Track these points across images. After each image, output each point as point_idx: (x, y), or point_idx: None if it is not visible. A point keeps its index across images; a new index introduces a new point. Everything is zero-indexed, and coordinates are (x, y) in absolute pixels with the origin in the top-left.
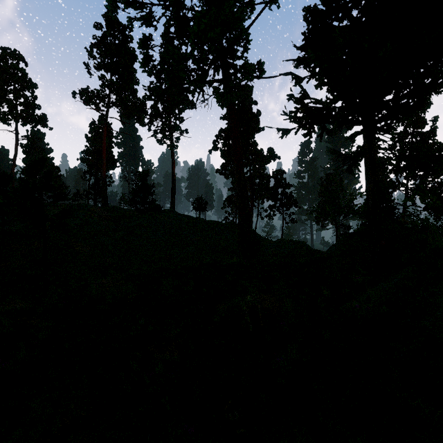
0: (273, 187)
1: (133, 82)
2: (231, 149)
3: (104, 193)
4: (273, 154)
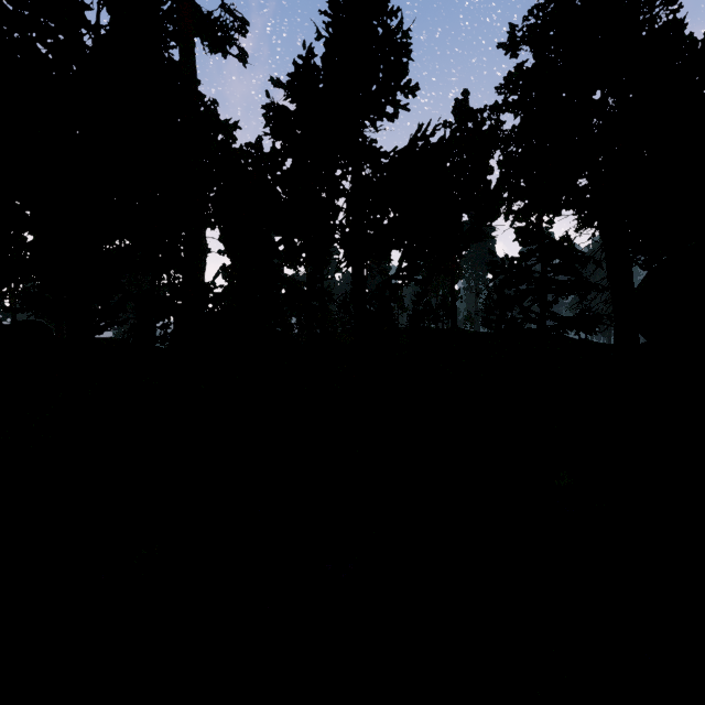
0: None
1: (486, 174)
2: None
3: (453, 313)
4: None
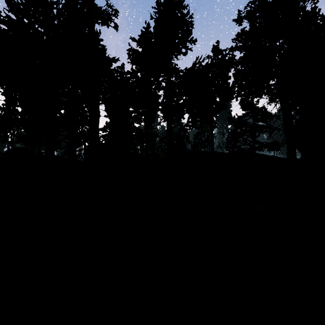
0: None
1: (227, 79)
2: None
3: (212, 143)
4: None
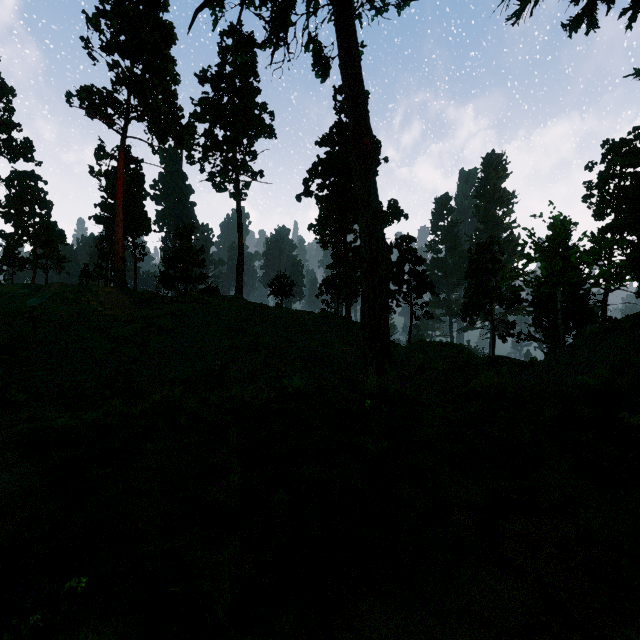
0: (398, 261)
1: (168, 75)
2: (333, 194)
3: (120, 264)
4: (398, 210)
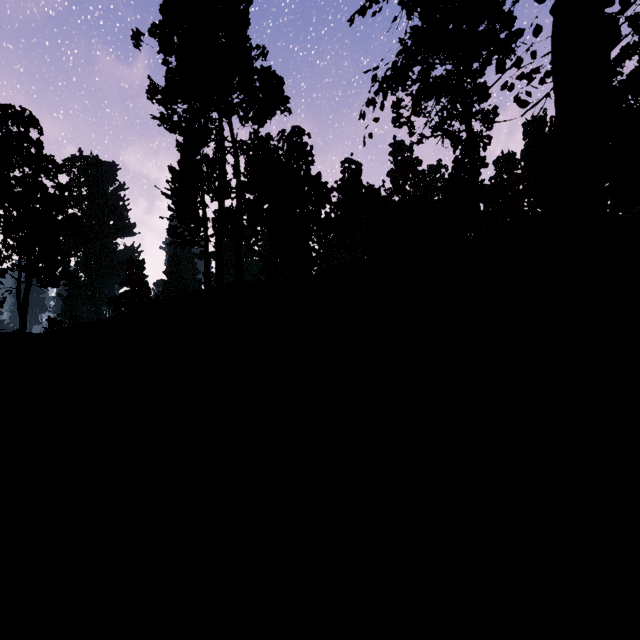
0: None
1: None
2: None
3: None
4: None
